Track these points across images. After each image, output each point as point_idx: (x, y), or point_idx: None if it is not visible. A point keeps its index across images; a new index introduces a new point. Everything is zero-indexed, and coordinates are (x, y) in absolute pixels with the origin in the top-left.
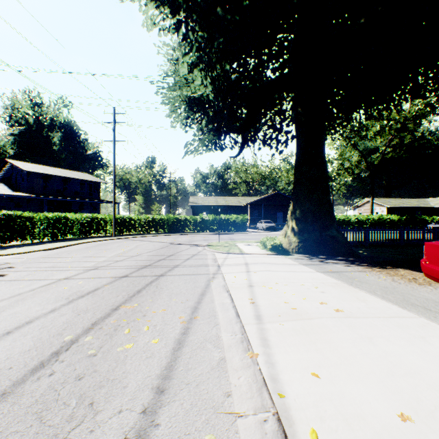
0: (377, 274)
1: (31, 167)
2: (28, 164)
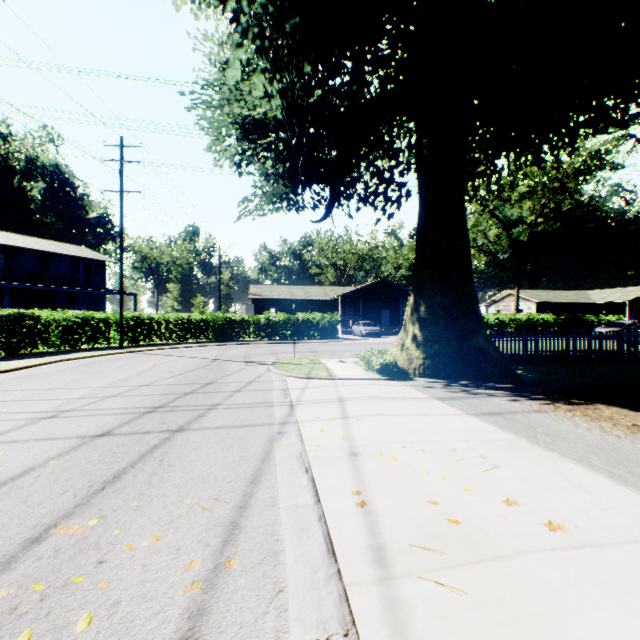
0: (569, 417)
1: None
2: None
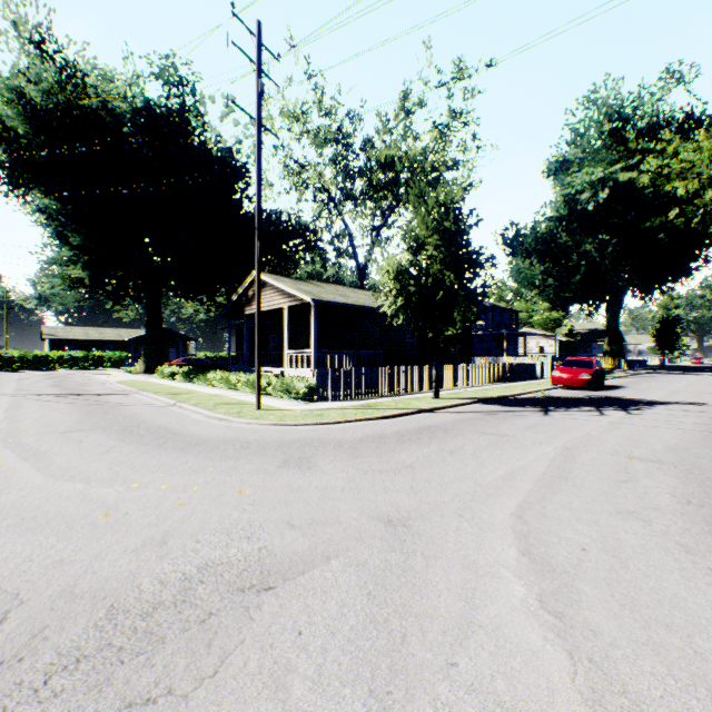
0: None
1: None
2: None
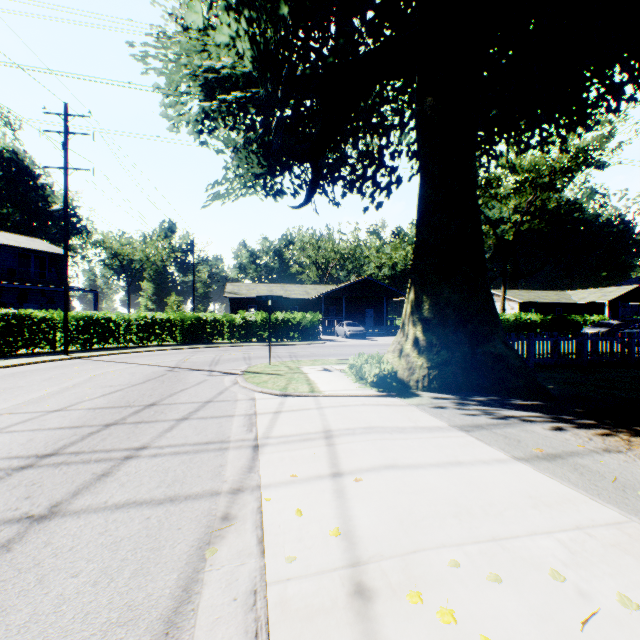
0: None
1: None
2: None
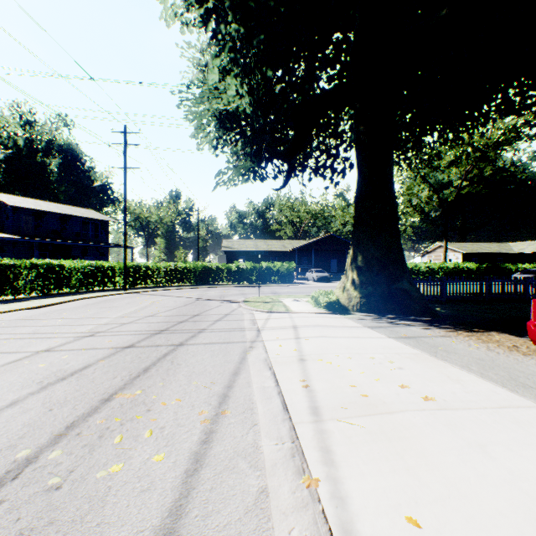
0: (466, 340)
1: (18, 200)
2: (15, 198)
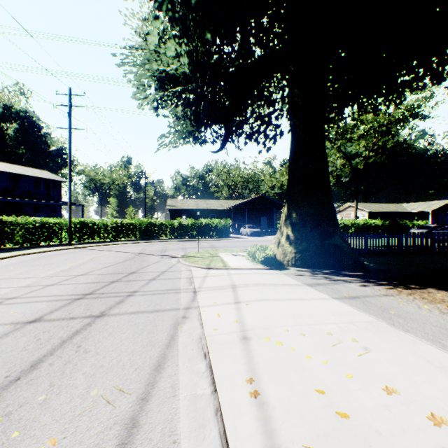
0: (412, 300)
1: None
2: None
